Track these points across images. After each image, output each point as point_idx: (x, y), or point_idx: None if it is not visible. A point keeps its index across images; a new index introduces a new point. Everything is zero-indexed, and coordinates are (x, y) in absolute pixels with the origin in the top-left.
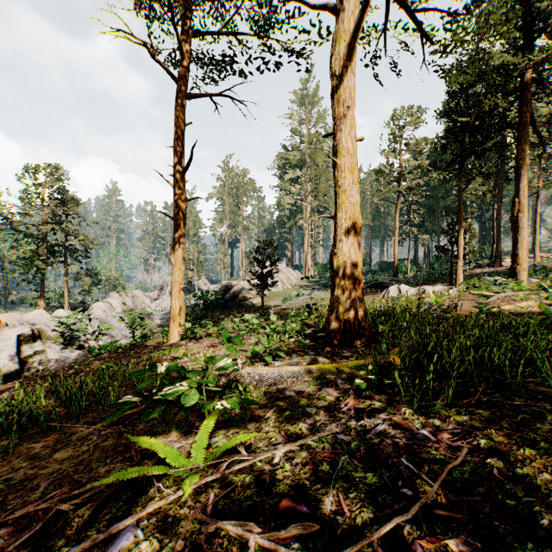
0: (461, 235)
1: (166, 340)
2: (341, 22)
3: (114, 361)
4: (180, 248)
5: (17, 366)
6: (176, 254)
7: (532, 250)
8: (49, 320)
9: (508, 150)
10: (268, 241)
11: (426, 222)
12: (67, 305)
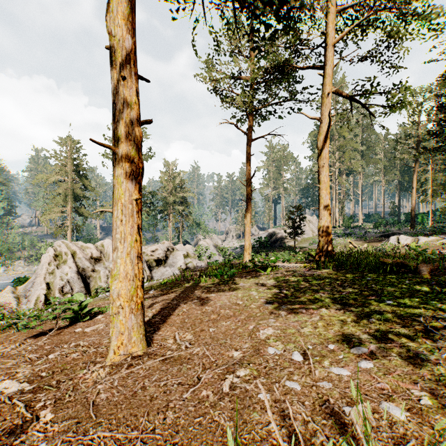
0: None
1: (242, 261)
2: (321, 128)
3: None
4: (249, 216)
5: (185, 266)
6: (247, 219)
7: None
8: (184, 249)
9: None
10: (298, 206)
11: None
12: (181, 242)
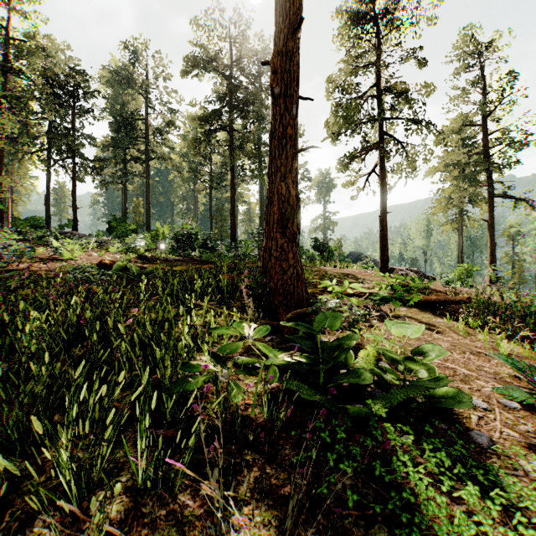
0: None
1: None
2: None
3: None
4: None
5: None
6: None
7: None
8: None
9: None
10: None
11: None
12: None
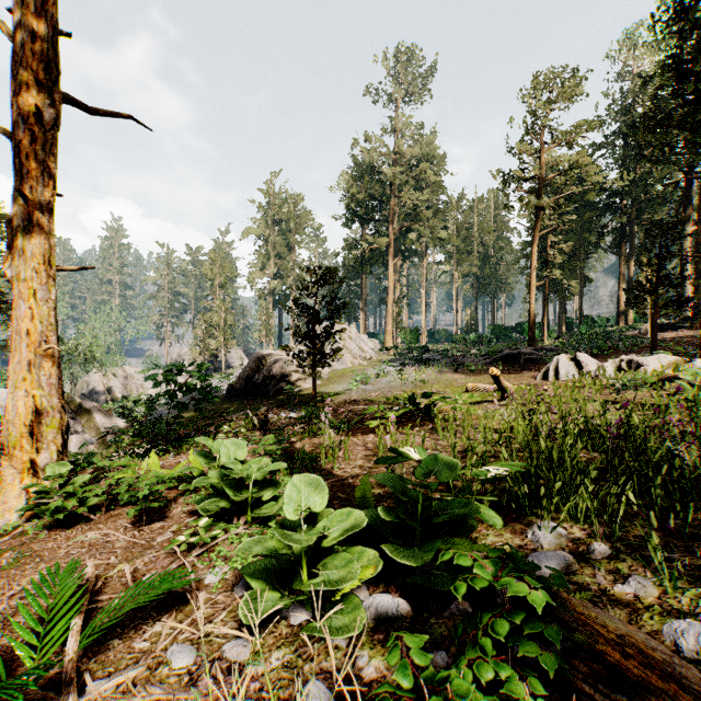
0: None
1: None
2: None
3: None
4: (34, 228)
5: None
6: (18, 246)
7: None
8: None
9: None
10: (324, 269)
11: (574, 262)
12: None
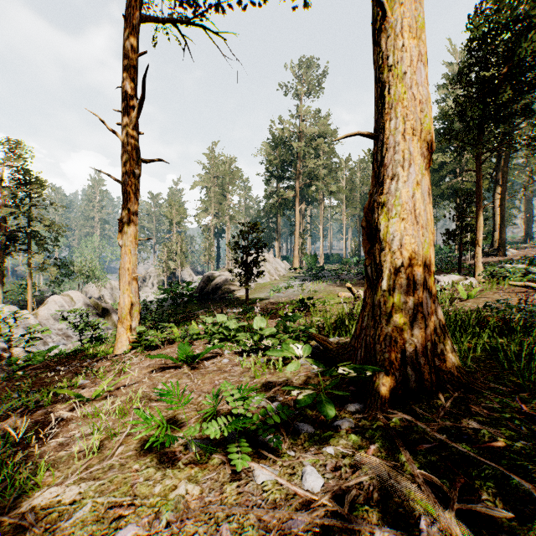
0: (480, 215)
1: (112, 348)
2: None
3: (11, 390)
4: (131, 223)
5: None
6: (125, 232)
7: (524, 240)
8: None
9: (512, 131)
10: (254, 224)
11: None
12: (31, 298)
